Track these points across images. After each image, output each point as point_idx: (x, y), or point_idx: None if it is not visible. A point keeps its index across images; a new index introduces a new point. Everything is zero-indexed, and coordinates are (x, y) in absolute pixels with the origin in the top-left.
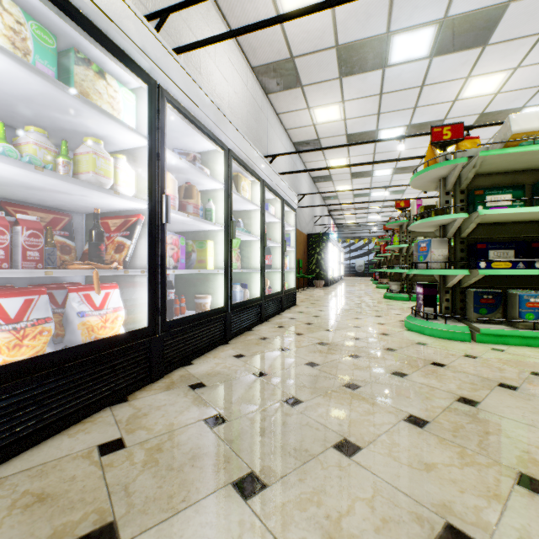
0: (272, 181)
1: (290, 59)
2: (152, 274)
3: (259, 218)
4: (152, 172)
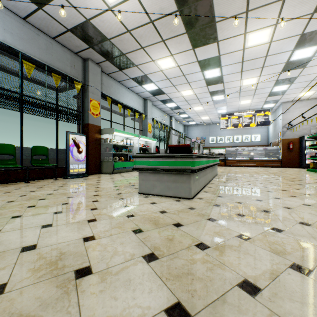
0: None
1: None
2: None
3: None
4: None
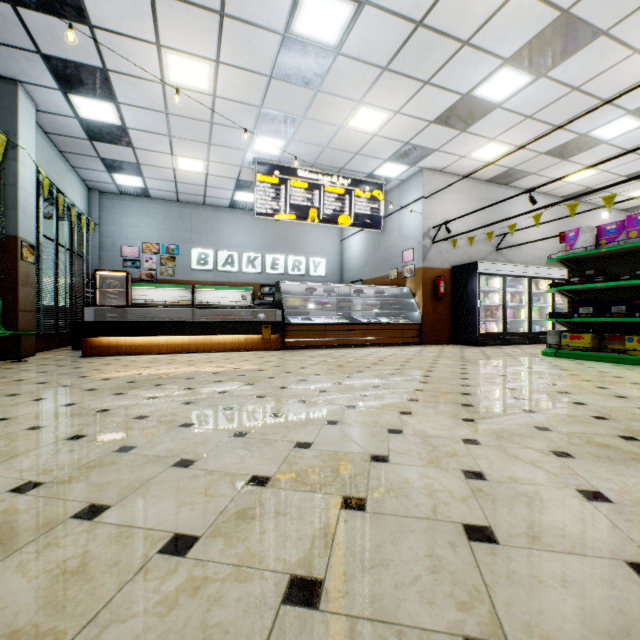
0: (561, 275)
1: (587, 188)
2: (503, 320)
3: (551, 296)
4: (503, 296)
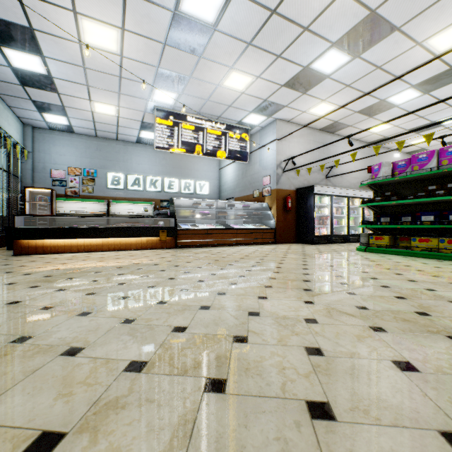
0: (368, 196)
1: (384, 137)
2: (331, 226)
3: (362, 209)
4: (330, 210)
